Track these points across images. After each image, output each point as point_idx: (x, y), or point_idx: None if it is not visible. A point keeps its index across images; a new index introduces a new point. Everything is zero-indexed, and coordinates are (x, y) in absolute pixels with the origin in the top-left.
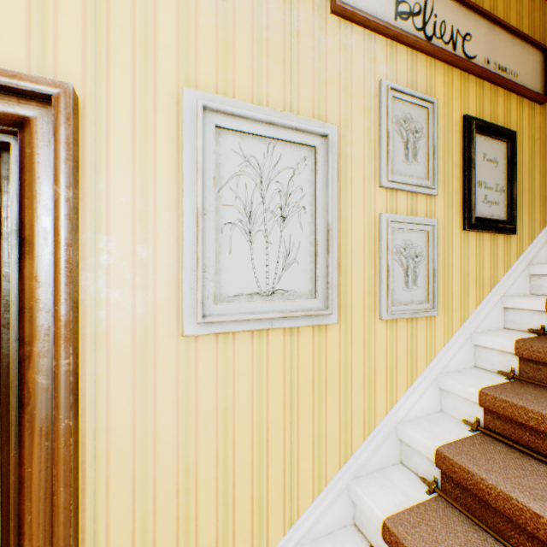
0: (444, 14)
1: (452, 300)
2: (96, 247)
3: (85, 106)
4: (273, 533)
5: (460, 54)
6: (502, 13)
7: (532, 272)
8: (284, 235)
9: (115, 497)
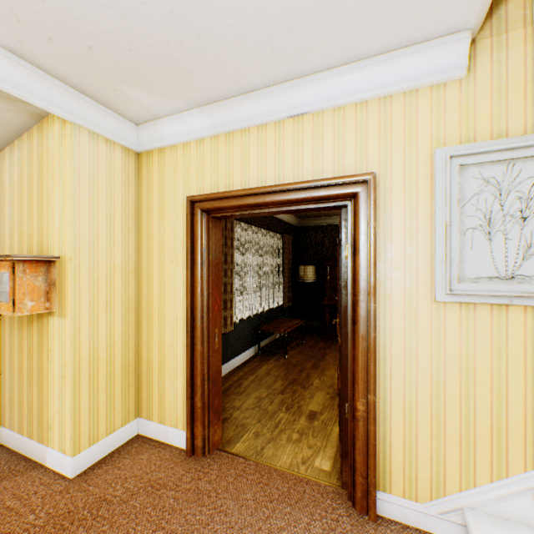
0: None
1: None
2: (384, 249)
3: (379, 178)
4: (511, 464)
5: None
6: None
7: None
8: (523, 232)
9: (394, 383)
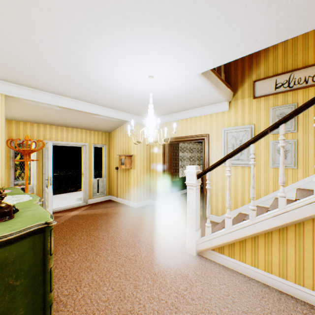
0: (299, 75)
1: (308, 164)
2: (211, 153)
3: (209, 134)
4: (238, 205)
5: (310, 83)
6: None
7: None
8: None
9: (213, 186)
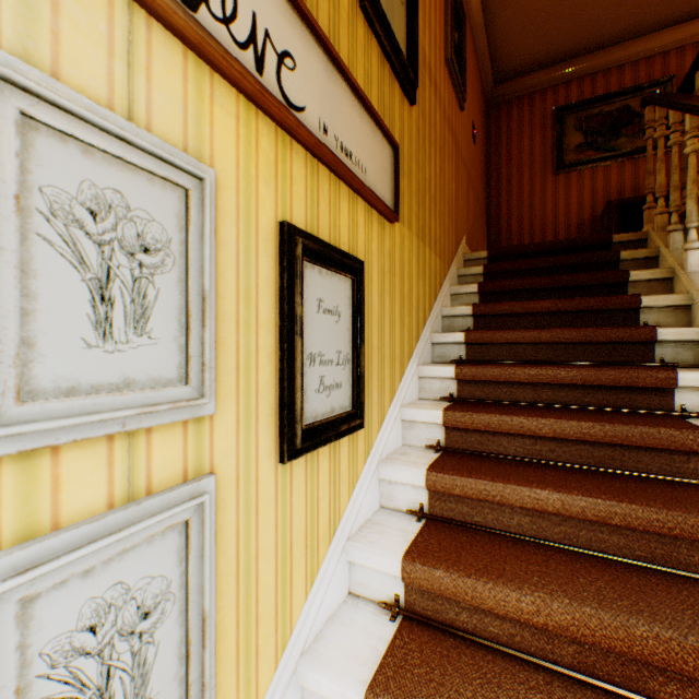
0: None
1: (259, 628)
2: None
3: None
4: None
5: (274, 87)
6: (347, 56)
7: (384, 476)
8: None
9: None
